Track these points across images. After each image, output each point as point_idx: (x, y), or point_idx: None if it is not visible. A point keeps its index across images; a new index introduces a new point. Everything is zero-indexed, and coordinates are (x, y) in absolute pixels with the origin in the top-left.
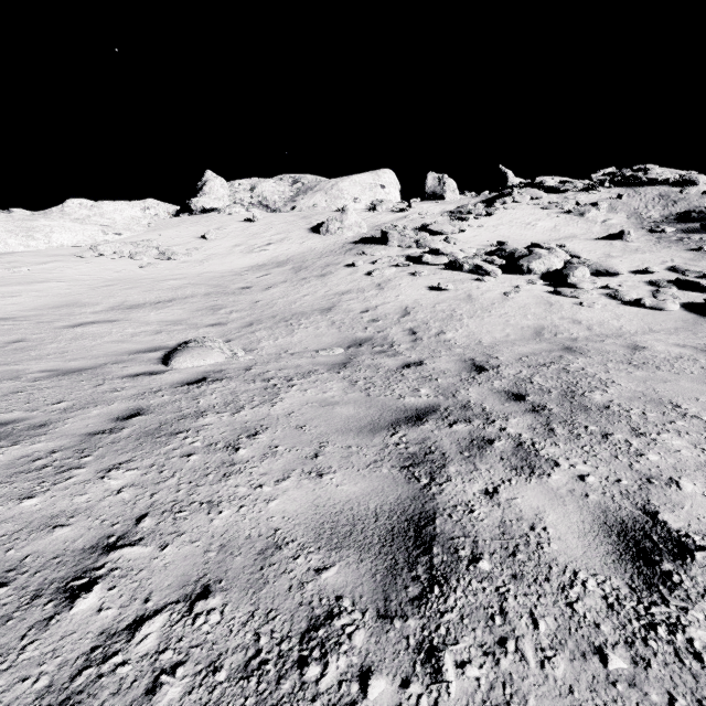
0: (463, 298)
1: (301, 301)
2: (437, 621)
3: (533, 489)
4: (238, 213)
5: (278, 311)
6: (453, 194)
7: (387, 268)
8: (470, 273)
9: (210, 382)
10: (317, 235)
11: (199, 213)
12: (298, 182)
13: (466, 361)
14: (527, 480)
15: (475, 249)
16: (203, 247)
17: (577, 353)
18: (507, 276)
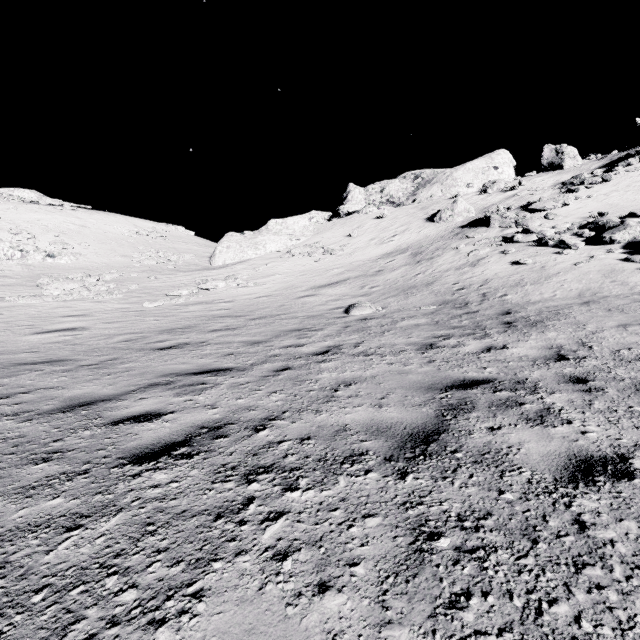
0: (536, 269)
1: (415, 278)
2: (427, 351)
3: (475, 341)
4: (372, 212)
5: (400, 286)
6: (574, 161)
7: (482, 249)
8: (554, 247)
9: (369, 319)
10: (431, 223)
11: (344, 216)
12: (418, 178)
13: (504, 310)
14: (476, 340)
15: (569, 224)
16: (350, 243)
17: (586, 305)
18: (589, 247)
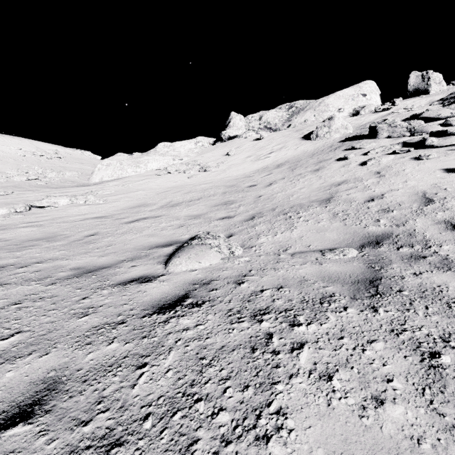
0: None
1: (298, 194)
2: None
3: None
4: (251, 136)
5: (277, 204)
6: (439, 86)
7: (384, 156)
8: None
9: (185, 308)
10: (308, 141)
11: (226, 140)
12: (292, 107)
13: None
14: None
15: None
16: (226, 161)
17: None
18: None
